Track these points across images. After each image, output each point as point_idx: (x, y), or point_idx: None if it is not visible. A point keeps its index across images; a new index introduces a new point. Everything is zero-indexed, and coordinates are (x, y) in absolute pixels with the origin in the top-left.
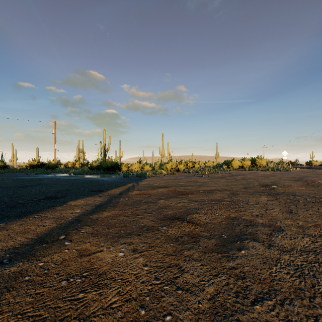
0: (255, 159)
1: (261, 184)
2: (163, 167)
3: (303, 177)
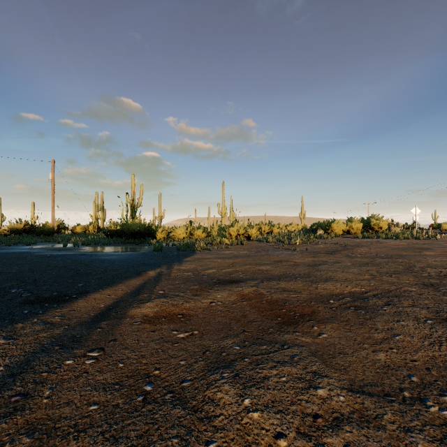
0: (369, 220)
1: (445, 273)
2: (225, 232)
3: None
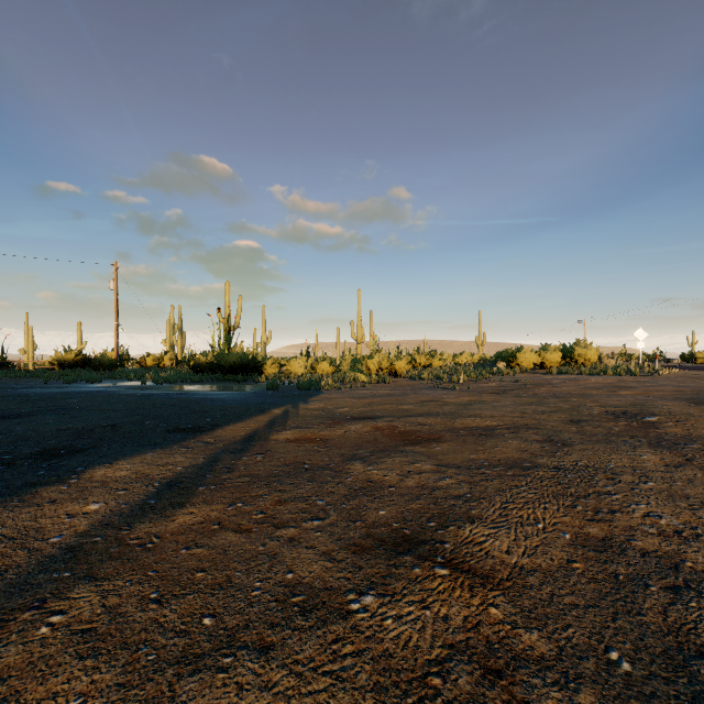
0: (572, 348)
1: (611, 411)
2: (361, 366)
3: (702, 392)
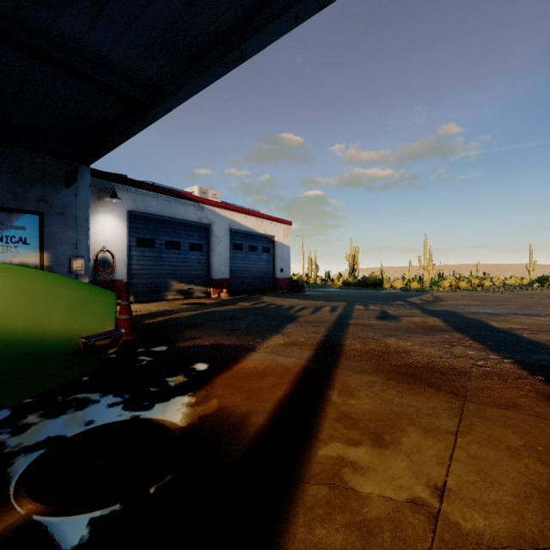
0: None
1: None
2: (440, 284)
3: None
